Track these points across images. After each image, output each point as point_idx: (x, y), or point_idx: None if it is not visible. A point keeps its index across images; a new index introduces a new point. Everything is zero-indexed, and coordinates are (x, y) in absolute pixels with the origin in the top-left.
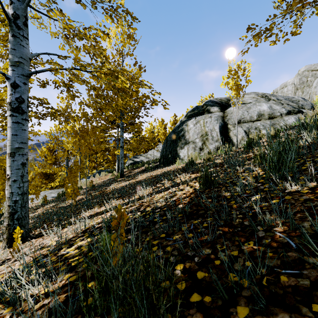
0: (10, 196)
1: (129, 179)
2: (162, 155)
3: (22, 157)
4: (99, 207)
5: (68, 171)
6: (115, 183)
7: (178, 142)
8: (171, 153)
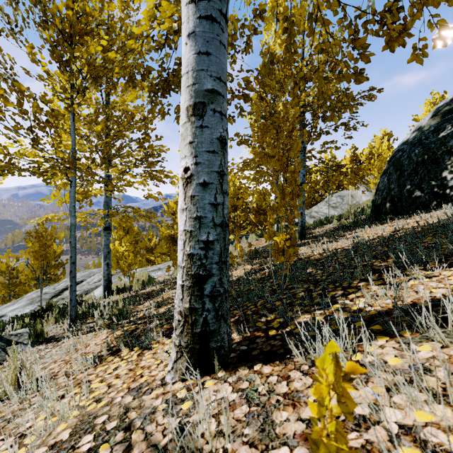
0: (194, 228)
1: (334, 238)
2: (386, 196)
3: (218, 122)
4: (390, 286)
5: (277, 193)
6: (301, 247)
7: (444, 160)
8: (420, 187)
